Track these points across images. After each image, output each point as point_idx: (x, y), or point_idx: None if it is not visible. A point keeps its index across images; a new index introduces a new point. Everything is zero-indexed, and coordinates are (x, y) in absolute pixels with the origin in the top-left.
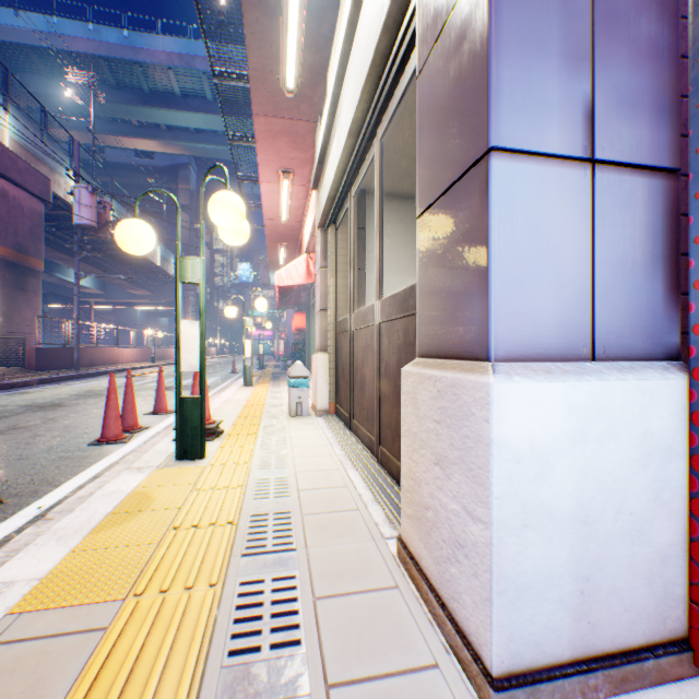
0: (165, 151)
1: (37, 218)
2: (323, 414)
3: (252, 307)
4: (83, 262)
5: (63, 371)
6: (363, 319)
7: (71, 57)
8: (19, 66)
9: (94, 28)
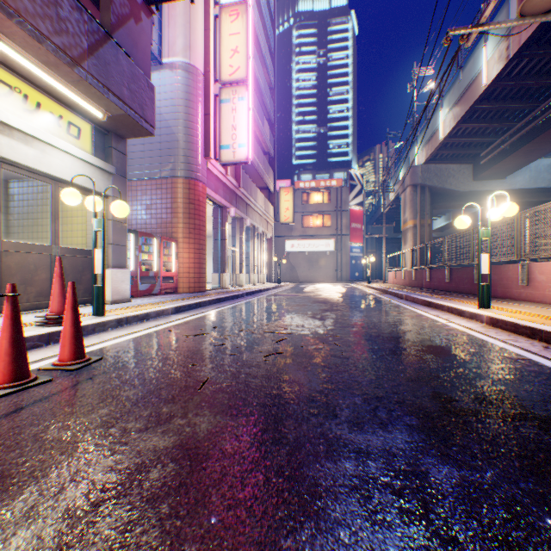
0: None
1: None
2: None
3: None
4: None
5: None
6: (32, 248)
7: None
8: None
9: None
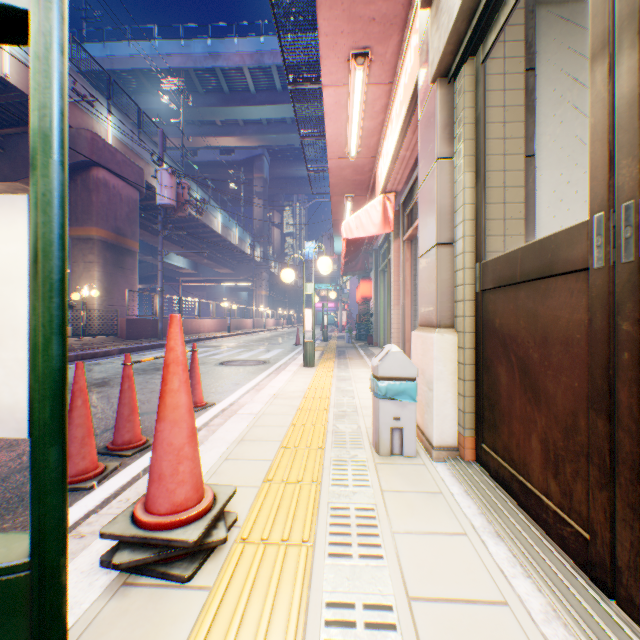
0: (242, 145)
1: (133, 205)
2: (447, 458)
3: (313, 268)
4: (177, 246)
5: (148, 341)
6: None
7: (168, 72)
8: (133, 89)
9: (185, 44)
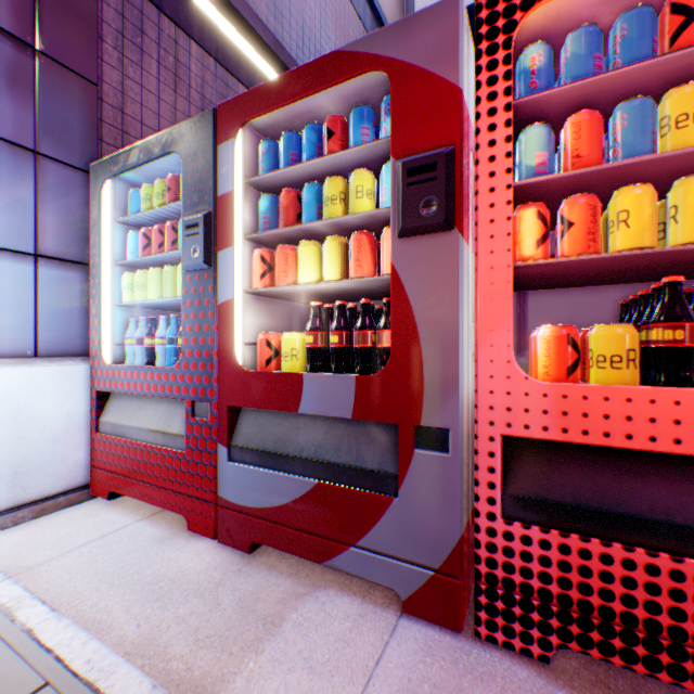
0: None
1: None
2: None
3: None
4: None
5: None
6: None
7: None
8: None
9: None
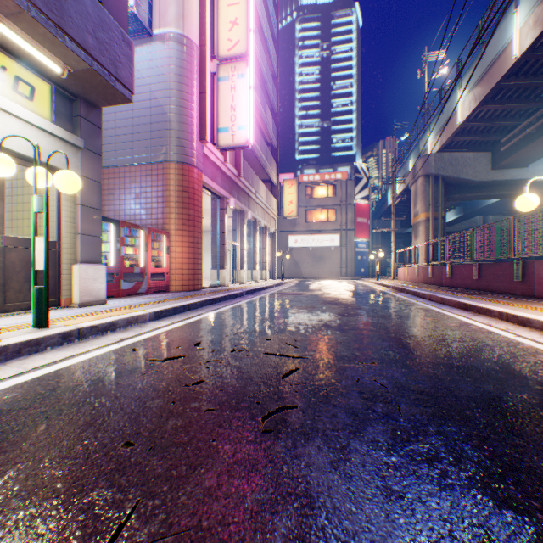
0: None
1: None
2: None
3: None
4: None
5: None
6: None
7: None
8: None
9: None
